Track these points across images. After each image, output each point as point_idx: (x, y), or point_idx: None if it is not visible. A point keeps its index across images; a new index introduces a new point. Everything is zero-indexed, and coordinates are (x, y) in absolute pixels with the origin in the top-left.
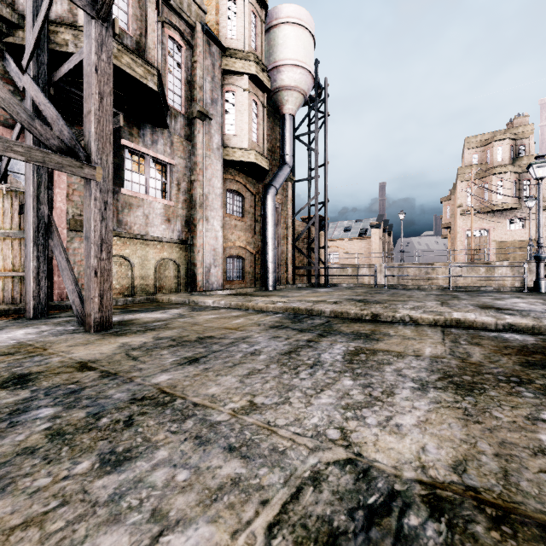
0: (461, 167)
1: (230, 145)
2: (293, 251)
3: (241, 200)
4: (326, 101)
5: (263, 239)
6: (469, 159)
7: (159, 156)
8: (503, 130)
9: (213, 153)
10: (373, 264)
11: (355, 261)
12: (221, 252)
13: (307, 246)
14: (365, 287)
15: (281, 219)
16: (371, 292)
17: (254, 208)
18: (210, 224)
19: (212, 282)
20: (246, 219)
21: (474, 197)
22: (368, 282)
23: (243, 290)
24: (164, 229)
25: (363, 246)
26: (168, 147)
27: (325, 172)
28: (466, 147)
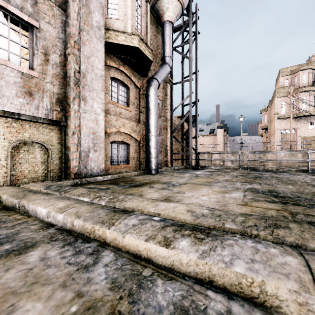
0: (277, 88)
1: (113, 29)
2: (171, 140)
3: (126, 91)
4: (197, 22)
5: (146, 127)
6: (283, 83)
7: (10, 8)
8: (306, 63)
9: (93, 30)
10: (222, 152)
11: (207, 150)
12: (102, 136)
13: (181, 137)
14: (230, 169)
15: (162, 113)
16: (249, 175)
17: (139, 100)
18: (88, 105)
19: (90, 168)
20: (131, 109)
21: (286, 108)
22: (219, 164)
23: (127, 174)
24: (21, 103)
25: (212, 140)
26: (29, 4)
27: (196, 78)
28: (280, 75)
